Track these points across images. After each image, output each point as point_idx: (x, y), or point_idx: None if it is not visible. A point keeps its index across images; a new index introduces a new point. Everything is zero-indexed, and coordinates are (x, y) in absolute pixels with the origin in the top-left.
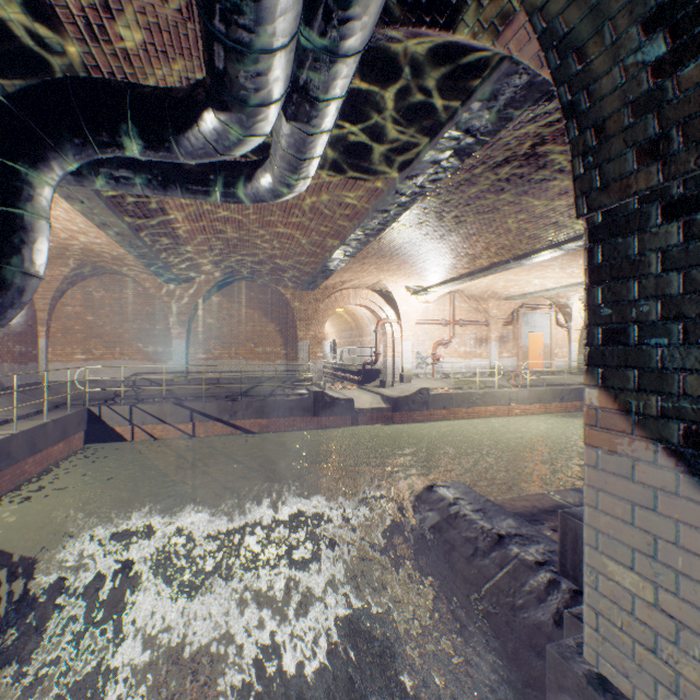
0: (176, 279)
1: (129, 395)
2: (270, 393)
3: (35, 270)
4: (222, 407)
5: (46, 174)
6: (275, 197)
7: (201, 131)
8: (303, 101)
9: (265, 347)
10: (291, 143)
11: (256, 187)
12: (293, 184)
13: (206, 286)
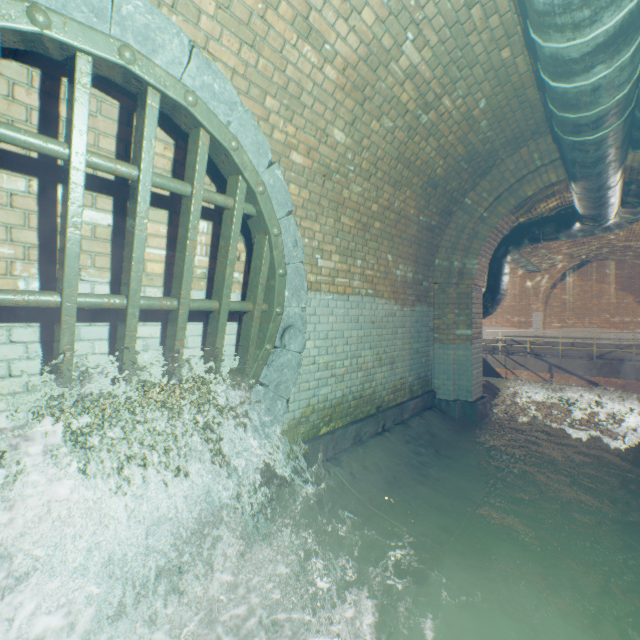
0: (536, 270)
1: (501, 349)
2: (626, 358)
3: (504, 293)
4: (575, 364)
5: (508, 259)
6: (618, 229)
7: (572, 231)
8: (628, 204)
9: (620, 317)
10: (625, 213)
11: (603, 227)
12: (631, 223)
13: (559, 270)
